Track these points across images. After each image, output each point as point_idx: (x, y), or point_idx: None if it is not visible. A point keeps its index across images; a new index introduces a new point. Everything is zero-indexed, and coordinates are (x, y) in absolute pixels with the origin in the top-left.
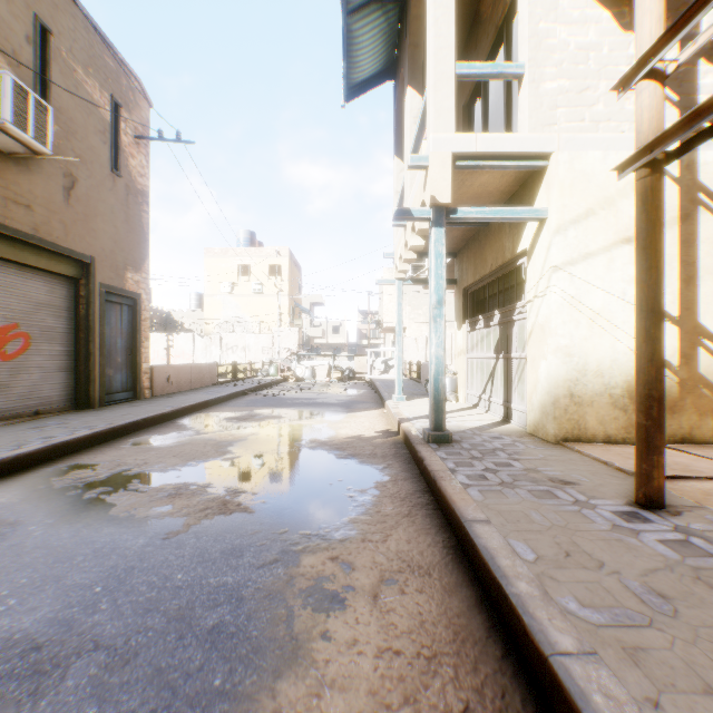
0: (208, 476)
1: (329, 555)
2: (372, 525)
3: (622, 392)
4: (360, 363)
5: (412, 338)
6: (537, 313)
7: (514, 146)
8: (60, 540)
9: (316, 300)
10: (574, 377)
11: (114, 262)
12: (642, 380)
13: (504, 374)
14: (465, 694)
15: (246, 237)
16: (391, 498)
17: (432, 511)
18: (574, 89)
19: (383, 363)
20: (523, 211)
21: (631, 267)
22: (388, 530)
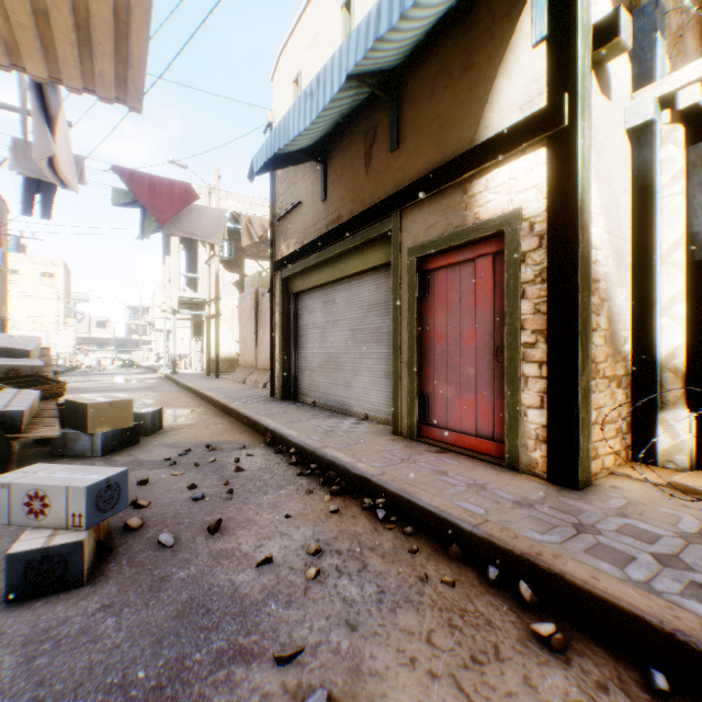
0: (106, 382)
1: (148, 383)
2: (156, 382)
3: (226, 360)
4: (138, 356)
5: (180, 338)
6: (206, 339)
7: (197, 296)
8: (89, 386)
9: (83, 297)
10: (213, 356)
11: (2, 303)
12: (207, 355)
13: (202, 357)
14: (168, 384)
15: (13, 242)
16: (160, 381)
17: (169, 381)
18: (213, 283)
19: (157, 355)
20: (200, 312)
21: (228, 329)
22: (159, 382)
